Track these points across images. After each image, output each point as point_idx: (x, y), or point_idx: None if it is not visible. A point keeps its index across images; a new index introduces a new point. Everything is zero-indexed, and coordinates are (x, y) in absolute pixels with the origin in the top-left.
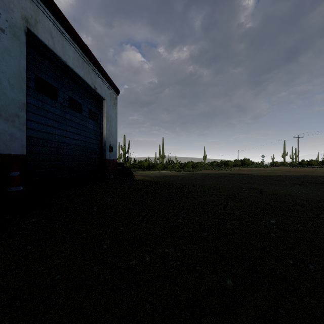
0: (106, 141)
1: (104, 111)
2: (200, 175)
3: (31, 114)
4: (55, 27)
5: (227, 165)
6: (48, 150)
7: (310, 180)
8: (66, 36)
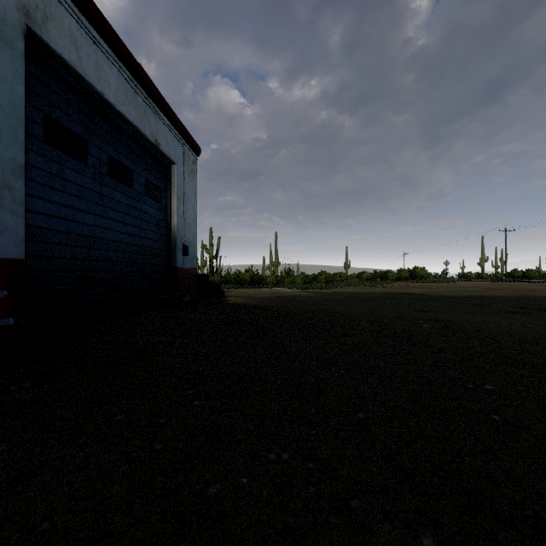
0: (176, 236)
1: (173, 184)
2: (341, 296)
3: (37, 186)
4: (83, 30)
5: (385, 279)
6: (70, 251)
7: (533, 305)
8: (102, 48)
